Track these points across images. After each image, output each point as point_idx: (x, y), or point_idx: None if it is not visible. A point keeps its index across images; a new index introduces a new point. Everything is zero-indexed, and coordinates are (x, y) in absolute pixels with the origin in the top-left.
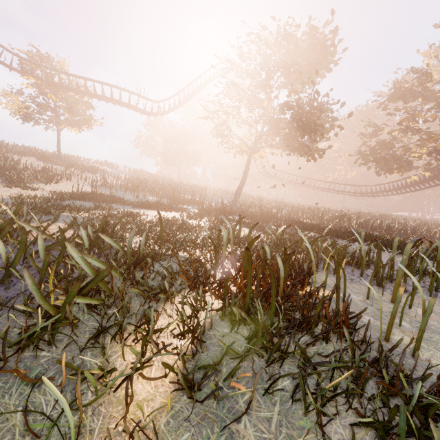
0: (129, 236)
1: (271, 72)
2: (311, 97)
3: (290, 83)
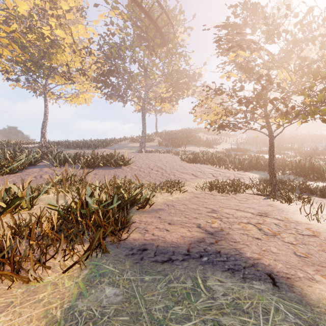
0: None
1: None
2: None
3: None
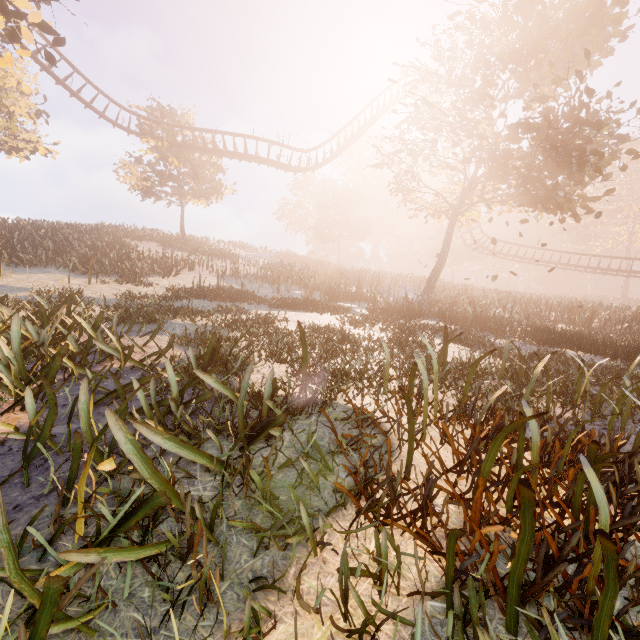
0: (258, 359)
1: (492, 74)
2: (573, 105)
3: (528, 87)
